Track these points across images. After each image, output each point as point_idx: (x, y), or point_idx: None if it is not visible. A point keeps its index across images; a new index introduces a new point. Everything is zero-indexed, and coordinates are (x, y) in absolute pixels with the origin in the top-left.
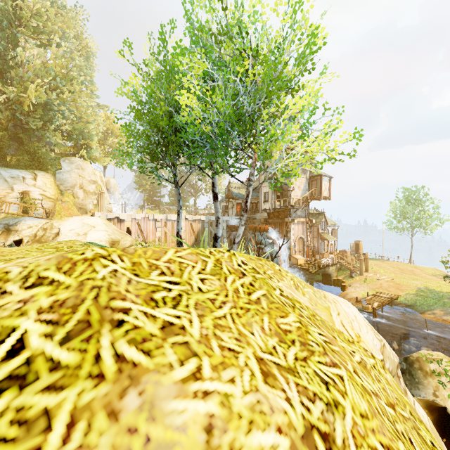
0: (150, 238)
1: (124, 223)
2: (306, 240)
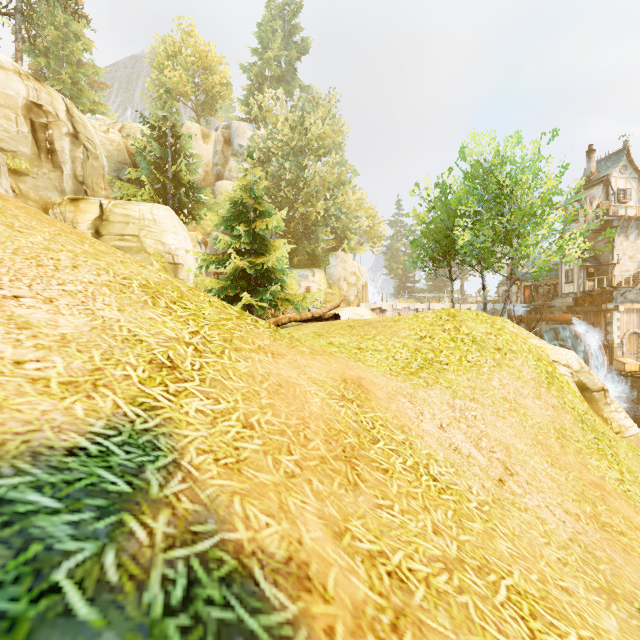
0: None
1: (385, 314)
2: None
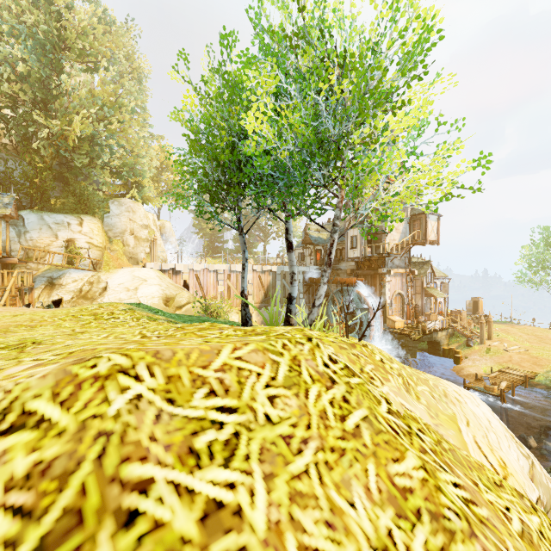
0: (210, 293)
1: (180, 276)
2: (407, 296)
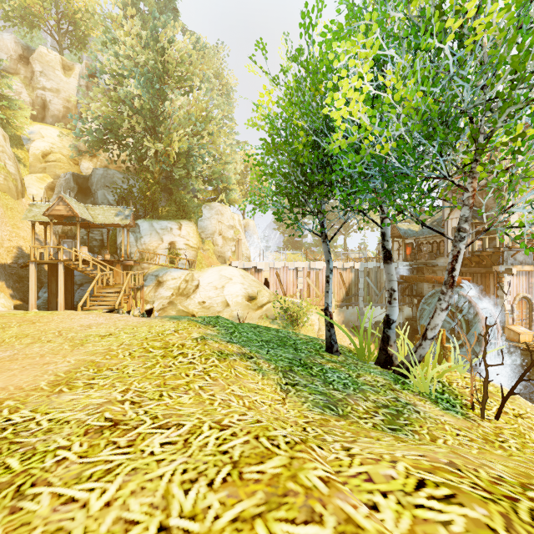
0: (290, 290)
1: (261, 273)
2: None
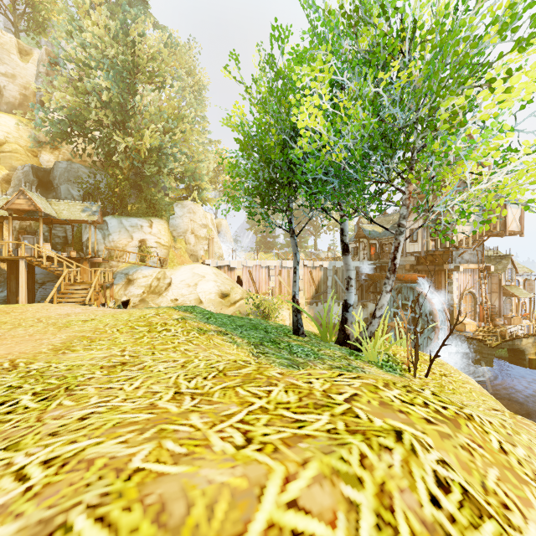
0: (262, 288)
1: (234, 272)
2: (479, 295)
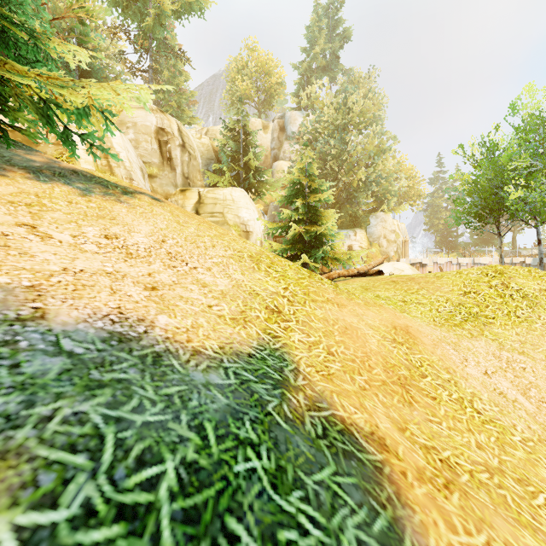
0: None
1: (425, 268)
2: None
